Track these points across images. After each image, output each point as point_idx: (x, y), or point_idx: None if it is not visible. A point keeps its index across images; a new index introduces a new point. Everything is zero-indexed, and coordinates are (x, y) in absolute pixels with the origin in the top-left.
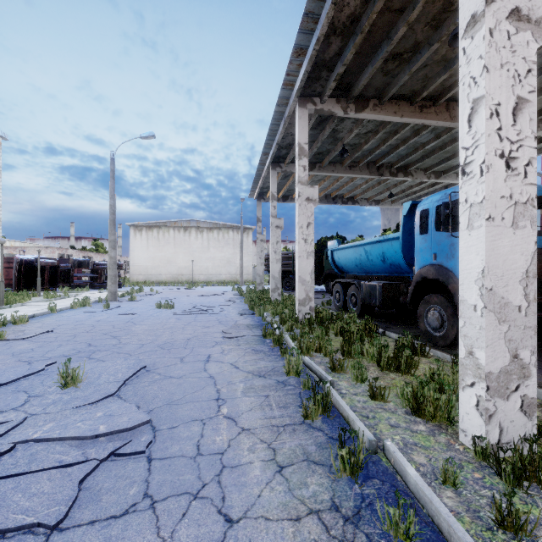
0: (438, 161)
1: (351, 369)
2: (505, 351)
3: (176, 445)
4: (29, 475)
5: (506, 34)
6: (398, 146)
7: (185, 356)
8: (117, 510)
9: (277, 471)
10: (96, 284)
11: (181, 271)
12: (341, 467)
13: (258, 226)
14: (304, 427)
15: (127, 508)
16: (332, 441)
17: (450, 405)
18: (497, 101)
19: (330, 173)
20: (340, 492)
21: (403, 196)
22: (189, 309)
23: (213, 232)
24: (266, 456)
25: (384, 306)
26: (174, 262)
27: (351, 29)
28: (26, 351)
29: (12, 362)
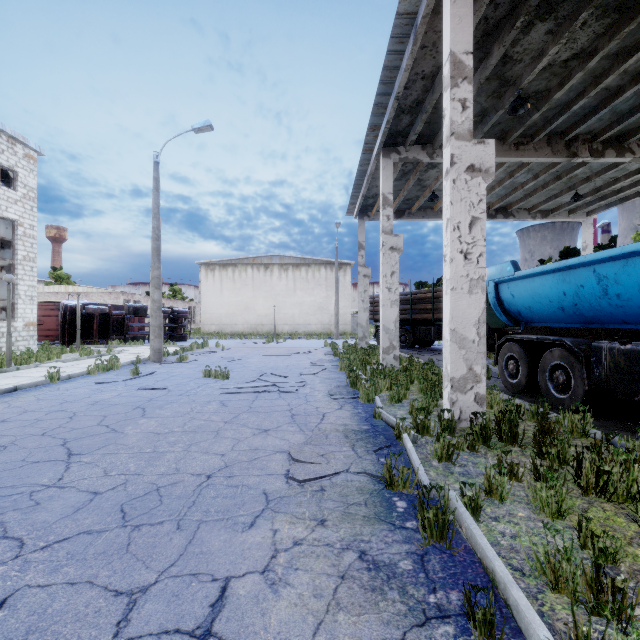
0: None
1: None
2: None
3: None
4: None
5: None
6: (622, 90)
7: (147, 589)
8: None
9: None
10: None
11: (261, 320)
12: None
13: (360, 255)
14: None
15: None
16: None
17: None
18: None
19: None
20: None
21: (593, 199)
22: (251, 381)
23: (301, 270)
24: None
25: None
26: (253, 308)
27: None
28: None
29: None
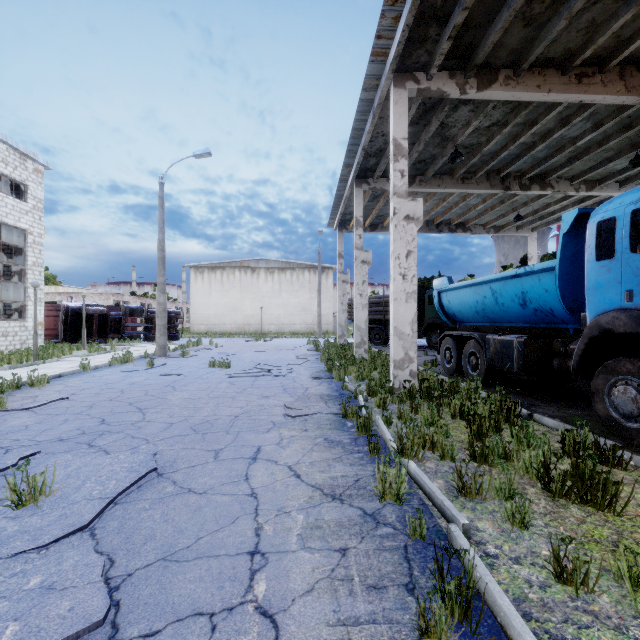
0: (592, 164)
1: (496, 494)
2: None
3: None
4: None
5: None
6: (534, 145)
7: (222, 449)
8: None
9: None
10: (151, 335)
11: (248, 320)
12: None
13: (339, 263)
14: None
15: None
16: None
17: None
18: None
19: (435, 188)
20: None
21: (535, 218)
22: (248, 369)
23: (286, 273)
24: None
25: (526, 374)
26: (240, 309)
27: None
28: (18, 428)
29: None
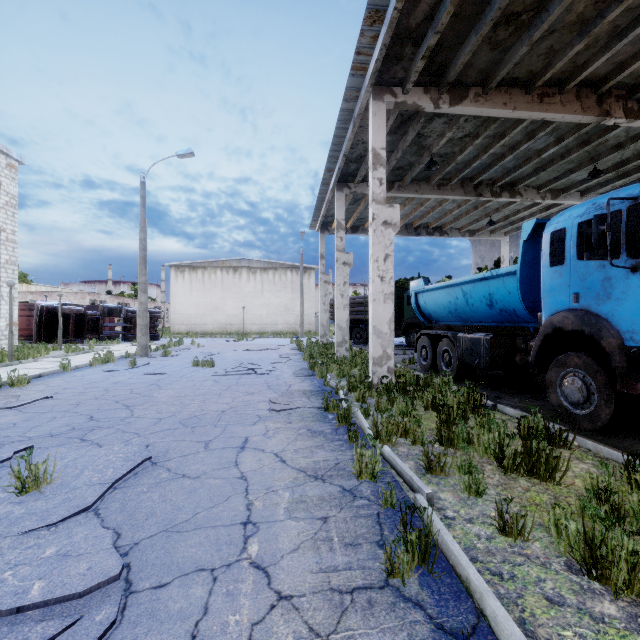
0: (556, 175)
1: (458, 471)
2: None
3: (155, 633)
4: None
5: None
6: (504, 156)
7: (212, 440)
8: None
9: None
10: (130, 335)
11: (230, 320)
12: None
13: (321, 264)
14: (388, 596)
15: None
16: (443, 639)
17: None
18: None
19: (413, 194)
20: None
21: (506, 223)
22: (232, 368)
23: (268, 273)
24: None
25: (492, 369)
26: (222, 309)
27: None
28: (5, 426)
29: None
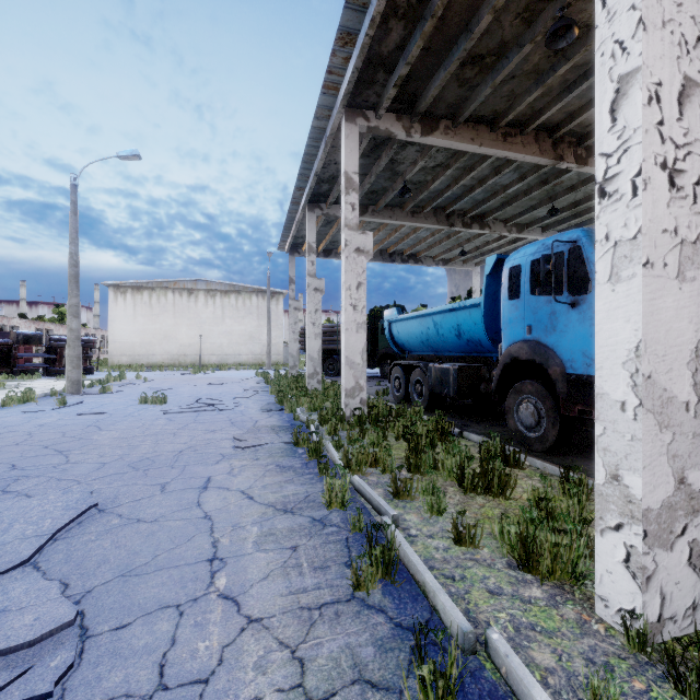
0: (521, 210)
1: (423, 494)
2: (668, 473)
3: (120, 668)
4: None
5: None
6: (473, 188)
7: (169, 482)
8: None
9: None
10: (54, 368)
11: (184, 350)
12: (421, 698)
13: (291, 289)
14: (354, 606)
15: None
16: (401, 633)
17: (577, 553)
18: (658, 78)
19: (387, 219)
20: None
21: (477, 254)
22: (189, 404)
23: (230, 297)
24: (287, 678)
25: (460, 397)
26: (174, 337)
27: (419, 11)
28: None
29: None
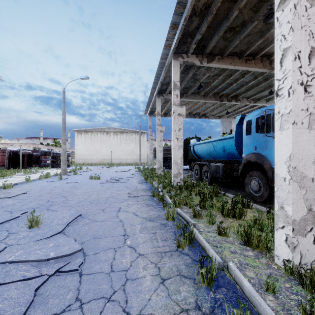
0: (255, 92)
1: (206, 216)
2: (303, 206)
3: (98, 265)
4: (3, 285)
5: (304, 7)
6: (232, 84)
7: (105, 208)
8: (58, 309)
9: (161, 282)
10: (55, 165)
11: (105, 157)
12: (201, 280)
13: (150, 131)
14: (177, 253)
15: (64, 308)
16: (195, 262)
17: (268, 239)
18: (299, 49)
19: (192, 99)
20: (201, 297)
21: (234, 113)
22: (108, 180)
23: (123, 134)
24: (154, 272)
25: (224, 178)
26: (101, 152)
27: (205, 12)
28: (10, 205)
29: (0, 212)
